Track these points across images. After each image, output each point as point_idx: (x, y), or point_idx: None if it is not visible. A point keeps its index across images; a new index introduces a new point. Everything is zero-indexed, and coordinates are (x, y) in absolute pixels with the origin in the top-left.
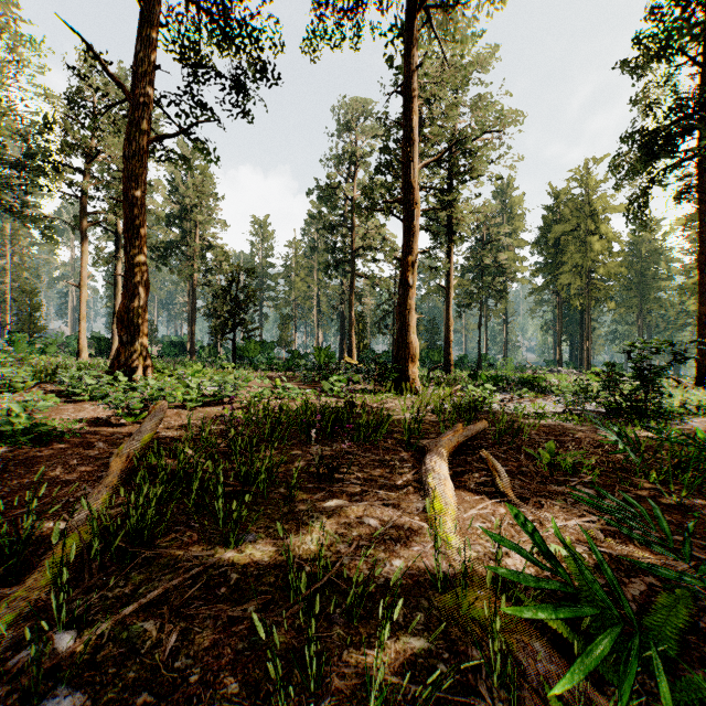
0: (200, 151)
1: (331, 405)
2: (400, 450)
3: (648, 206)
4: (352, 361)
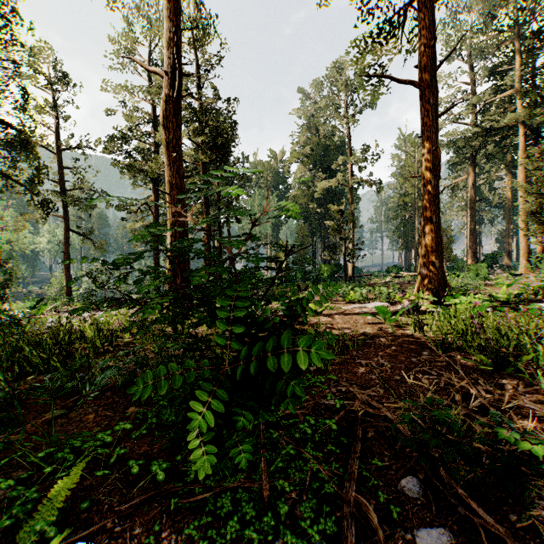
0: None
1: None
2: None
3: None
4: None
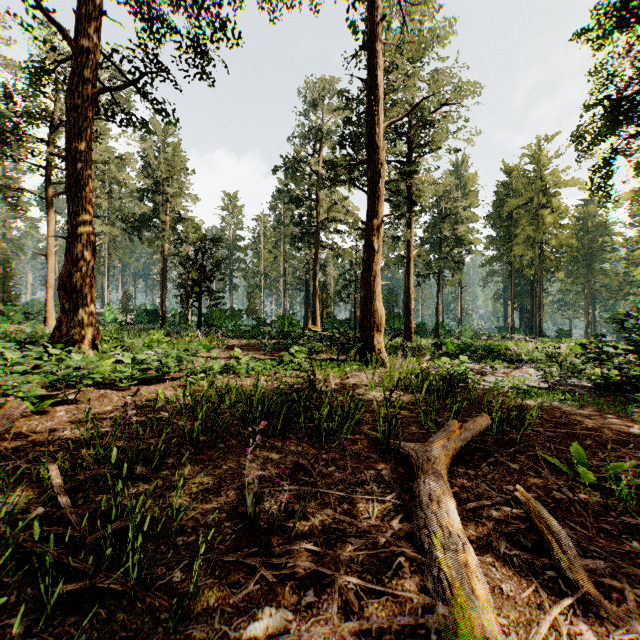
0: (157, 112)
1: (290, 381)
2: (375, 458)
3: (609, 175)
4: (316, 328)
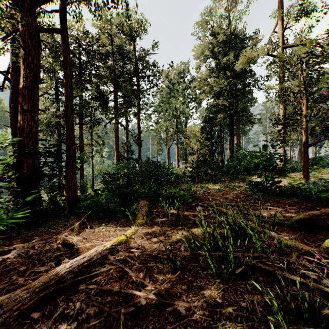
0: None
1: None
2: None
3: None
4: None
